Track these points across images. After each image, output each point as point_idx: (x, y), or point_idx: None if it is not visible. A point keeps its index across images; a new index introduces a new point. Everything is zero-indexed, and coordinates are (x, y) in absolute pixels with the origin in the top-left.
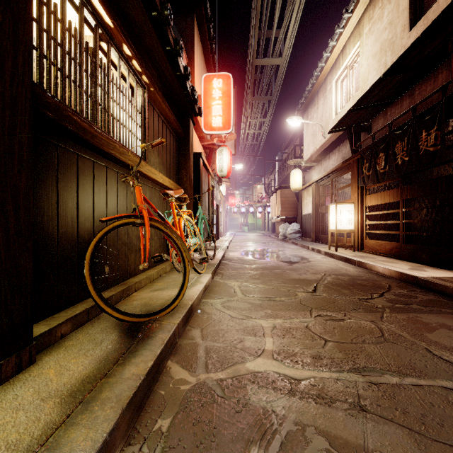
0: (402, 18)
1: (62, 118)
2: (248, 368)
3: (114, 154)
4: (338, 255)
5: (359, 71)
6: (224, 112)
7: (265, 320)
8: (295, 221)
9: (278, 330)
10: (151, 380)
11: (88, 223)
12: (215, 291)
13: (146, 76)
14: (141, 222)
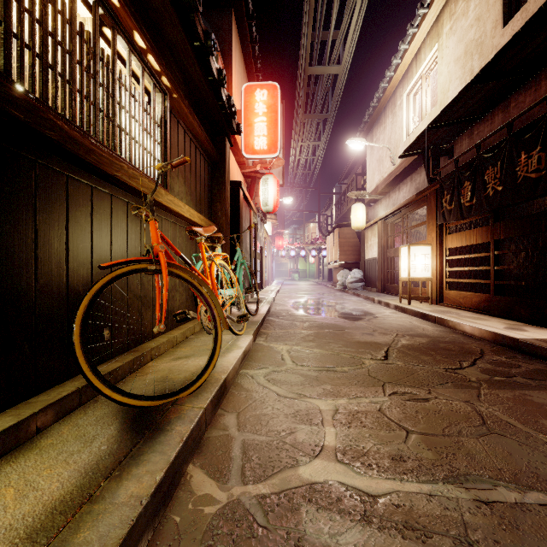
0: (493, 11)
1: (39, 122)
2: (301, 476)
3: (120, 177)
4: (412, 309)
5: (438, 81)
6: (270, 132)
7: (323, 400)
8: (357, 268)
9: (342, 416)
10: (161, 501)
11: (84, 270)
12: (257, 358)
13: (167, 77)
14: (156, 269)
